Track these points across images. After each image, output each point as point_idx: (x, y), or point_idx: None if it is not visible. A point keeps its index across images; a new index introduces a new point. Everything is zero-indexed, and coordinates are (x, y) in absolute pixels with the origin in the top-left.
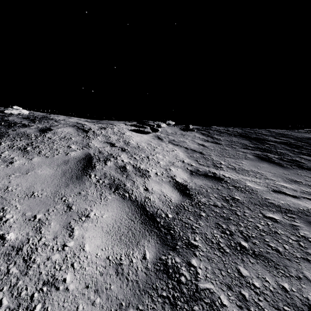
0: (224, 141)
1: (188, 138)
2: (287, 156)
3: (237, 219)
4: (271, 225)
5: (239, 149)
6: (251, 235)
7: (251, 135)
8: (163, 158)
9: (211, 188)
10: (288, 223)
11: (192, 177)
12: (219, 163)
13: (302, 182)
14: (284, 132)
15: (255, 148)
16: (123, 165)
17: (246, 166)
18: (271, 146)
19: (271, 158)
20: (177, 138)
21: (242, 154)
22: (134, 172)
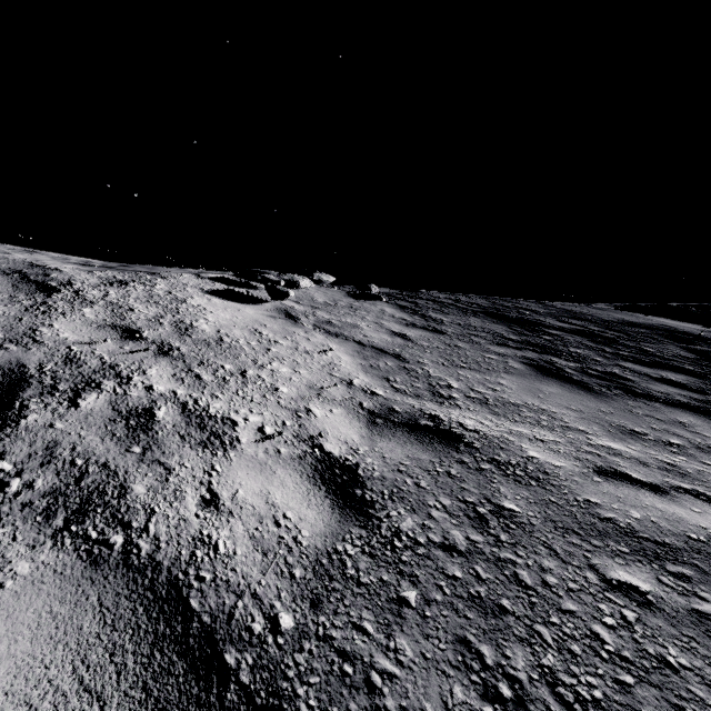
0: (453, 325)
1: (367, 317)
2: (595, 363)
3: (528, 610)
4: (637, 624)
5: (489, 346)
6: (592, 696)
7: (509, 312)
8: (290, 374)
9: (429, 472)
10: (685, 609)
11: (375, 433)
12: (446, 384)
13: (646, 434)
14: (574, 308)
15: (523, 345)
16: (144, 405)
17: (512, 392)
18: (556, 340)
19: (562, 369)
20: (339, 317)
21: (496, 359)
22: (180, 431)
